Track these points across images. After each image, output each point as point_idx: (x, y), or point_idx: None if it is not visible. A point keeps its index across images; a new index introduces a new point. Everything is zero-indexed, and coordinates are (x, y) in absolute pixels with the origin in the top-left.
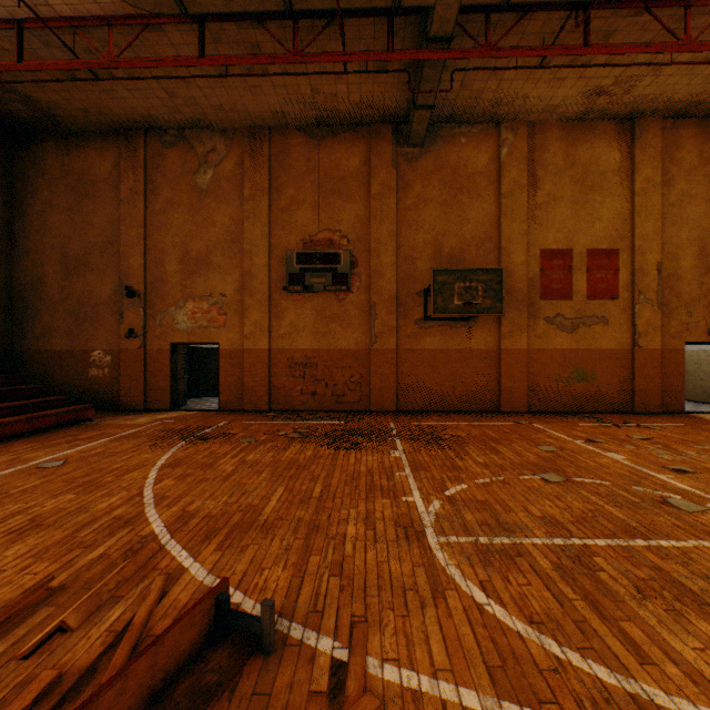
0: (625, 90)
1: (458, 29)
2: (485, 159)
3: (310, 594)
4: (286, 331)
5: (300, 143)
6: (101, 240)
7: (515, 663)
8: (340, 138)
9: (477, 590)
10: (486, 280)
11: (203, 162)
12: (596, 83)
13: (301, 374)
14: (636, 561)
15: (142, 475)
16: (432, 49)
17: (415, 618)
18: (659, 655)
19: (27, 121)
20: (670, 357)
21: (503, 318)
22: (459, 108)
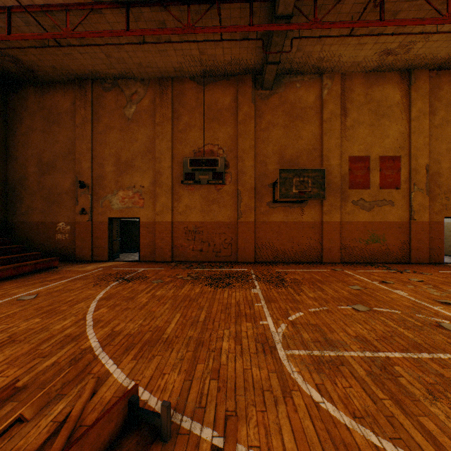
0: (405, 51)
1: (296, 10)
2: (312, 97)
3: (196, 393)
4: (183, 210)
5: (192, 88)
6: (64, 151)
7: (345, 450)
8: (217, 84)
9: (314, 391)
10: (314, 176)
11: (129, 100)
12: (386, 47)
13: (192, 238)
14: (424, 370)
15: (86, 305)
16: (278, 23)
17: (271, 413)
18: (450, 444)
19: (16, 74)
20: (434, 227)
21: (324, 201)
22: (296, 64)
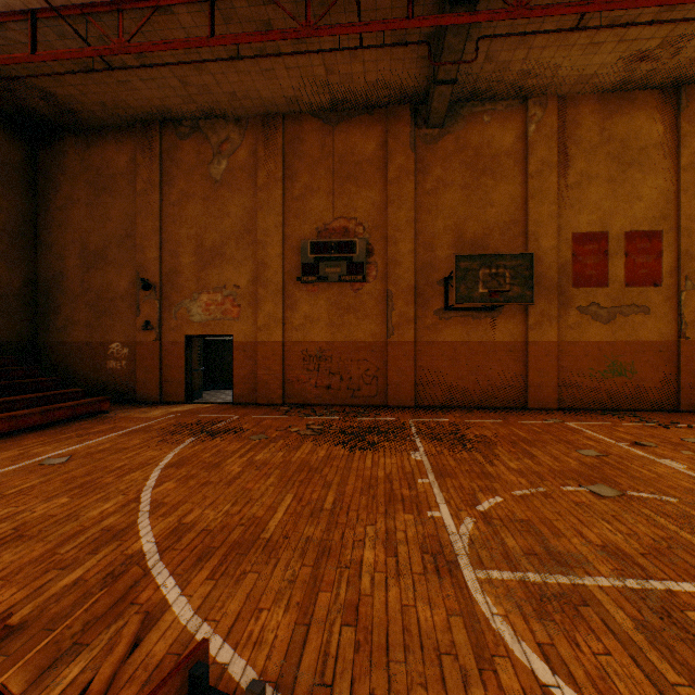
0: (671, 53)
1: None
2: (510, 137)
3: (316, 653)
4: (300, 322)
5: (314, 129)
6: (119, 233)
7: None
8: (355, 122)
9: (537, 660)
10: (514, 265)
11: (217, 152)
12: (638, 47)
13: (315, 367)
14: None
15: (143, 476)
16: (455, 13)
17: None
18: None
19: (48, 118)
20: None
21: (530, 308)
22: (483, 83)
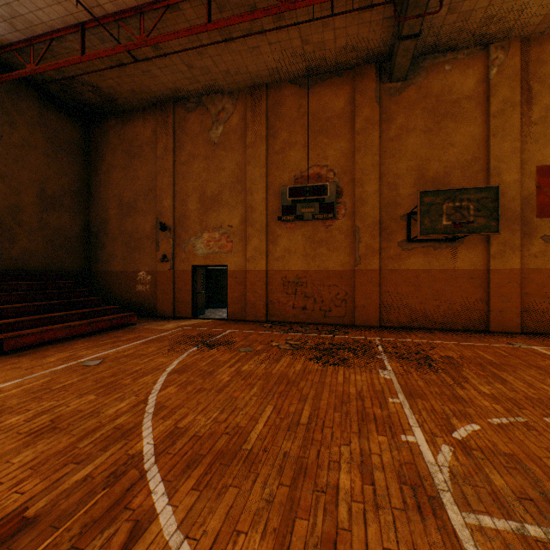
0: None
1: None
2: (471, 82)
3: None
4: (280, 254)
5: (291, 94)
6: (144, 188)
7: None
8: (326, 84)
9: None
10: (478, 198)
11: (215, 120)
12: None
13: (292, 291)
14: None
15: (153, 379)
16: None
17: None
18: None
19: (97, 106)
20: None
21: (492, 238)
22: (445, 35)
